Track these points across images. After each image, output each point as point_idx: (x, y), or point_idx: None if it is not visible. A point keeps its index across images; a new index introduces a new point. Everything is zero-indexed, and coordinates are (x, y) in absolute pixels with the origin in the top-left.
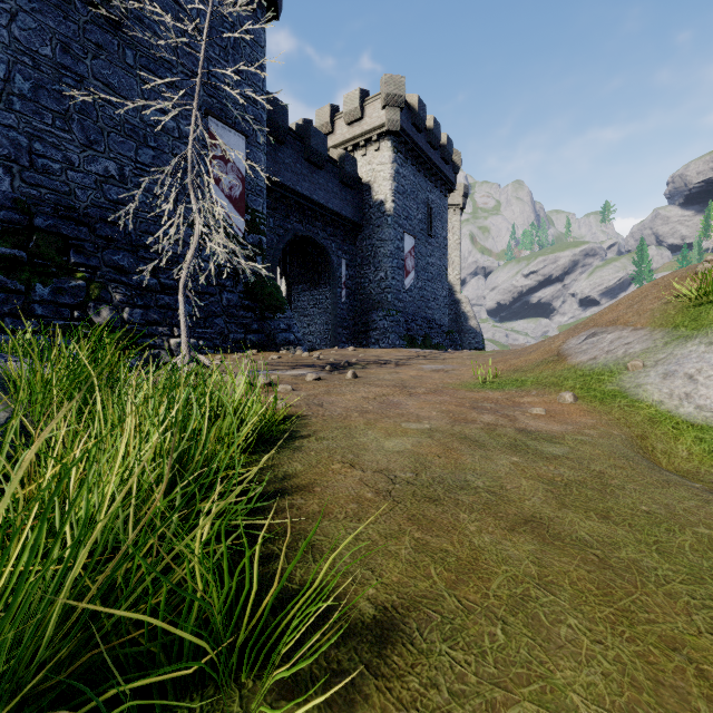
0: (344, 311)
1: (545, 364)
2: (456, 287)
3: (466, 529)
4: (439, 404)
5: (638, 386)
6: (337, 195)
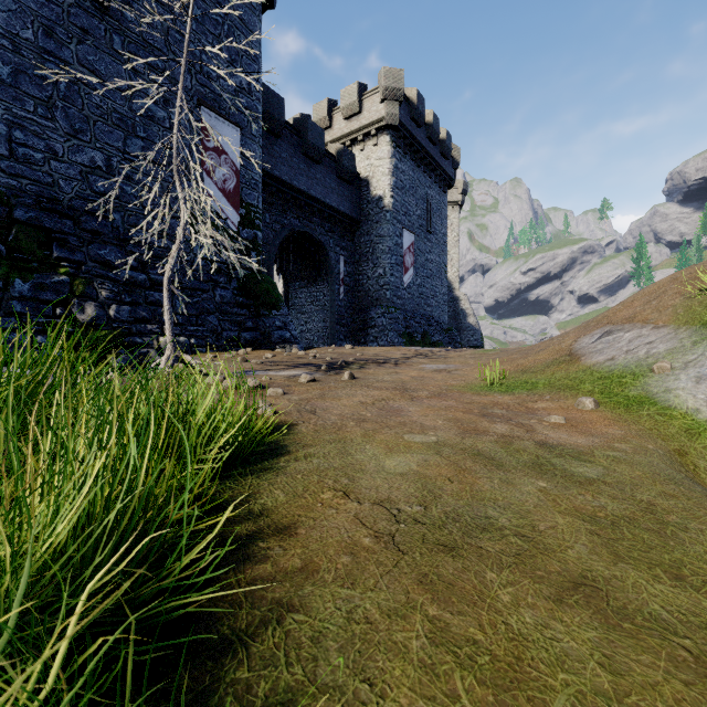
0: (342, 308)
1: (556, 365)
2: (454, 285)
3: (497, 600)
4: (445, 411)
5: (668, 390)
6: (334, 190)
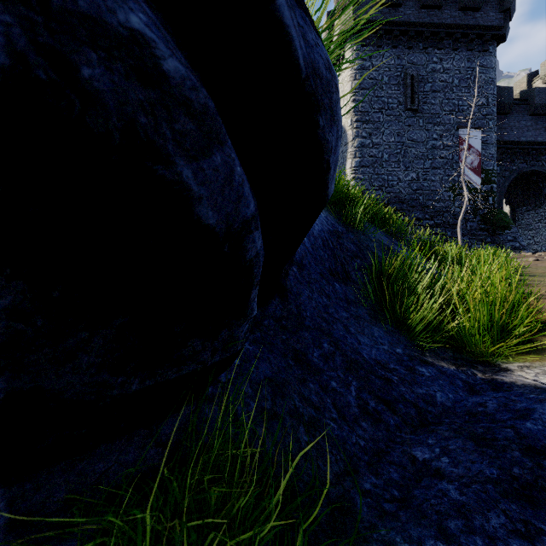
0: None
1: None
2: None
3: None
4: None
5: None
6: None
